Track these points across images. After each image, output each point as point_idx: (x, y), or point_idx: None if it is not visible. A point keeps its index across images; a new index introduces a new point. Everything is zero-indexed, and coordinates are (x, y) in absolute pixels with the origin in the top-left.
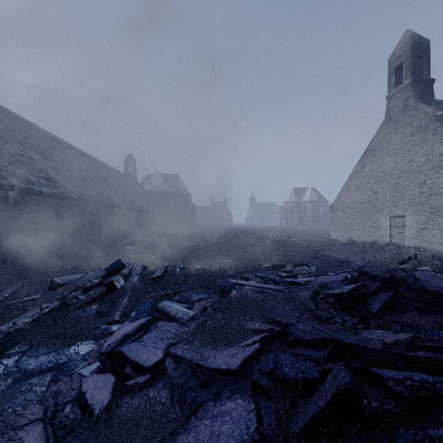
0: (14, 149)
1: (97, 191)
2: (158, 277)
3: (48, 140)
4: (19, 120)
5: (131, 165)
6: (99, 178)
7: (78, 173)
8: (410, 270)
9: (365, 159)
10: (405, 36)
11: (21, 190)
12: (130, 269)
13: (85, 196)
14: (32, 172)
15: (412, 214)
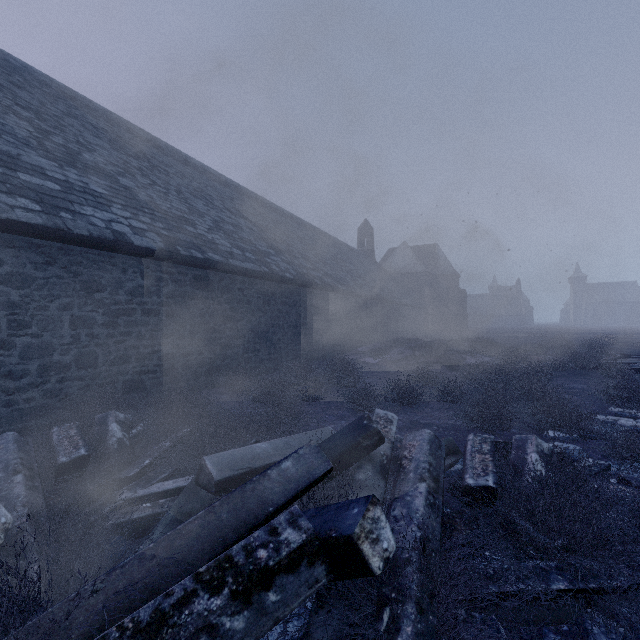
0: (220, 216)
1: (322, 271)
2: (486, 489)
3: (265, 210)
4: (235, 188)
5: (366, 236)
6: (325, 254)
7: (298, 247)
8: None
9: None
10: None
11: (217, 267)
12: (392, 440)
13: (305, 278)
14: (237, 243)
15: None
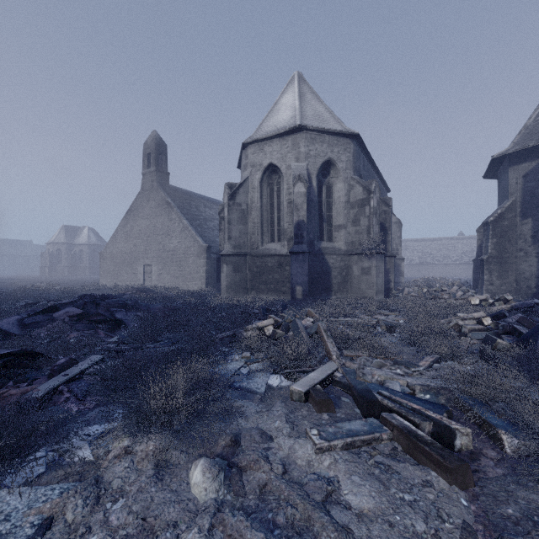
0: None
1: None
2: None
3: None
4: None
5: None
6: None
7: None
8: (122, 294)
9: (129, 217)
10: (153, 134)
11: None
12: None
13: None
14: None
15: (155, 264)
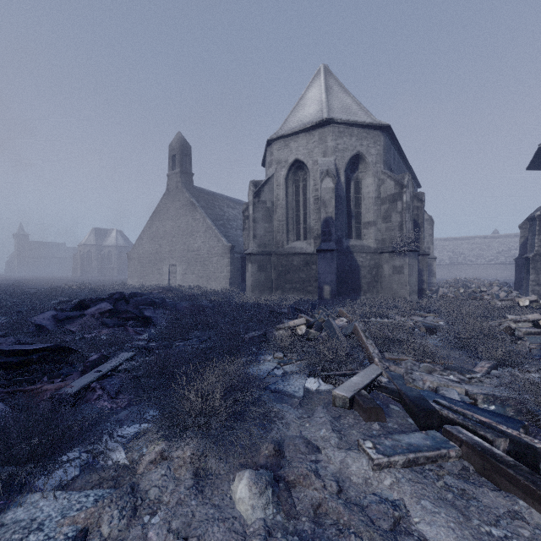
0: None
1: None
2: None
3: None
4: None
5: None
6: None
7: None
8: (149, 293)
9: (154, 218)
10: (178, 136)
11: None
12: None
13: None
14: None
15: (180, 264)
